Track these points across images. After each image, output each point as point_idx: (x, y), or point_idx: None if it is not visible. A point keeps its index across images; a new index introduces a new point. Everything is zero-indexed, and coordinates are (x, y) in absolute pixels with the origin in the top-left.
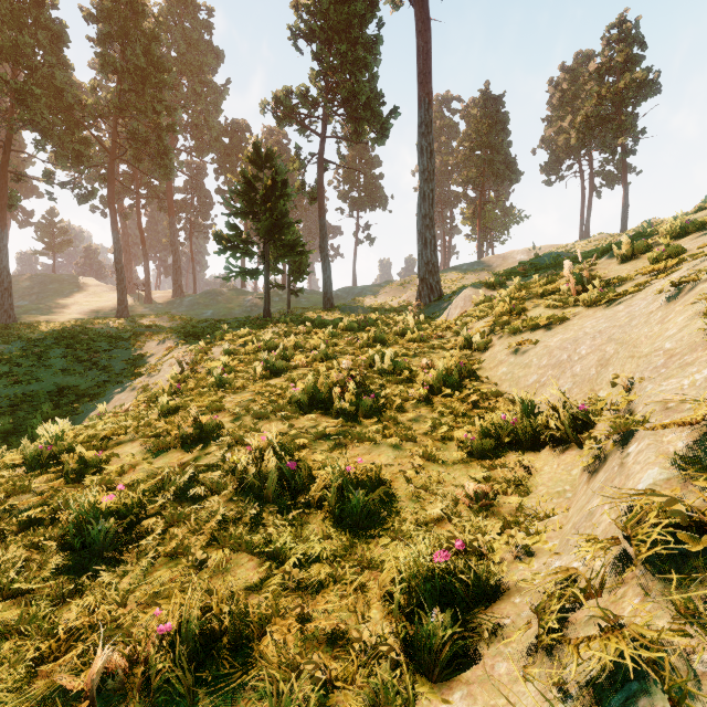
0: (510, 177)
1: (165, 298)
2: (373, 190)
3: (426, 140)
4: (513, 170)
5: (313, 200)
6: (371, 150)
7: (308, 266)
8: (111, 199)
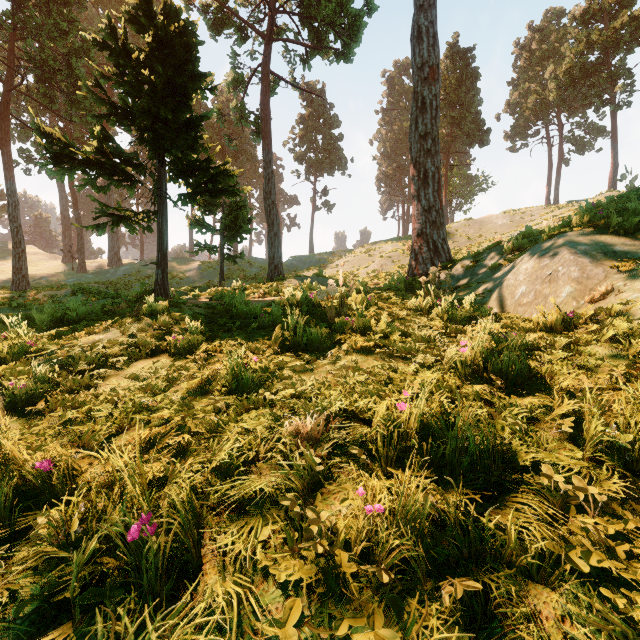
0: (481, 137)
1: (103, 267)
2: (332, 151)
3: (427, 16)
4: (482, 131)
5: (257, 134)
6: (330, 109)
7: (249, 221)
8: (3, 140)
